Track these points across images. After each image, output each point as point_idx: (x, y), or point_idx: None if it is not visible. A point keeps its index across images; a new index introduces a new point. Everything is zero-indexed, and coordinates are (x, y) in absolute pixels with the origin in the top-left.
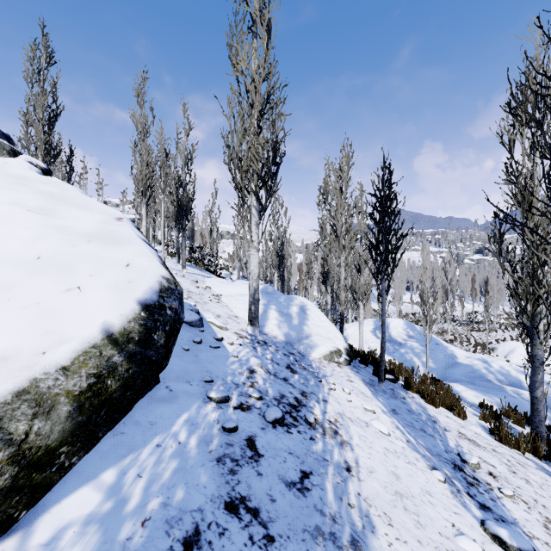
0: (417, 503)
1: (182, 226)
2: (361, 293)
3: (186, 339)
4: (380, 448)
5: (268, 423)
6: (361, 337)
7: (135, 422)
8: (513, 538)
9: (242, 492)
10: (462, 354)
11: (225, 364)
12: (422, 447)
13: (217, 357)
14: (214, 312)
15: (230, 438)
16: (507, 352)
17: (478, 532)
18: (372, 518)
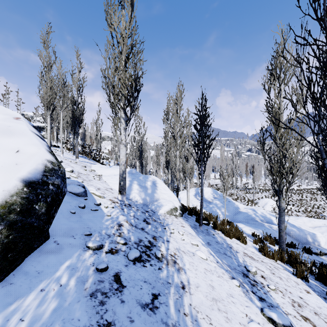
0: (225, 304)
1: (76, 131)
2: (188, 173)
3: (73, 205)
4: (202, 269)
5: (130, 261)
6: (188, 199)
7: (24, 272)
8: (279, 318)
9: (108, 319)
10: (242, 206)
11: (101, 221)
12: (225, 265)
13: (95, 217)
14: (96, 186)
15: (101, 276)
16: (263, 204)
17: (260, 317)
18: (199, 321)
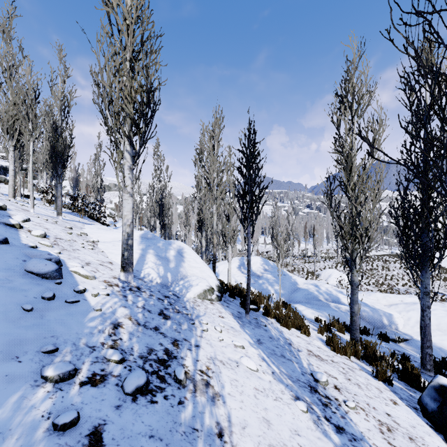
0: None
1: (58, 173)
2: (229, 237)
3: (32, 296)
4: (250, 391)
5: (126, 395)
6: (229, 273)
7: None
8: None
9: None
10: (301, 281)
11: (82, 322)
12: (284, 375)
13: (72, 314)
14: (84, 259)
15: (62, 441)
16: (327, 277)
17: None
18: None
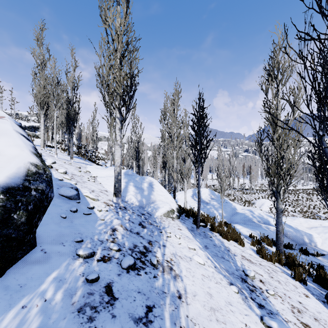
0: (224, 313)
1: (70, 131)
2: (185, 174)
3: (65, 209)
4: (199, 276)
5: (123, 269)
6: (185, 200)
7: (4, 287)
8: (280, 327)
9: None
10: (239, 207)
11: (94, 226)
12: (223, 269)
13: (88, 221)
14: (90, 188)
15: (91, 288)
16: (260, 205)
17: (260, 326)
18: None
